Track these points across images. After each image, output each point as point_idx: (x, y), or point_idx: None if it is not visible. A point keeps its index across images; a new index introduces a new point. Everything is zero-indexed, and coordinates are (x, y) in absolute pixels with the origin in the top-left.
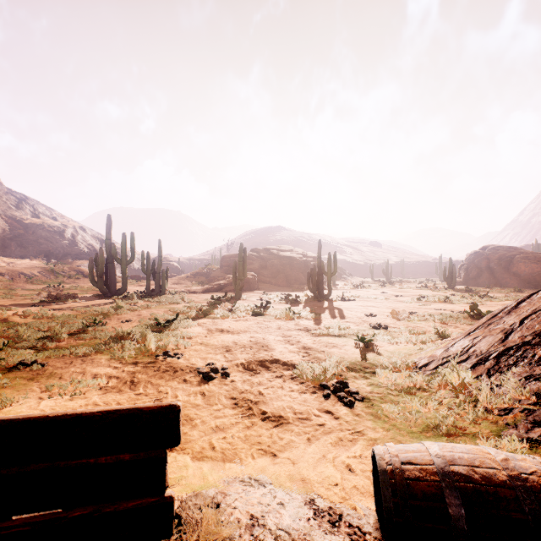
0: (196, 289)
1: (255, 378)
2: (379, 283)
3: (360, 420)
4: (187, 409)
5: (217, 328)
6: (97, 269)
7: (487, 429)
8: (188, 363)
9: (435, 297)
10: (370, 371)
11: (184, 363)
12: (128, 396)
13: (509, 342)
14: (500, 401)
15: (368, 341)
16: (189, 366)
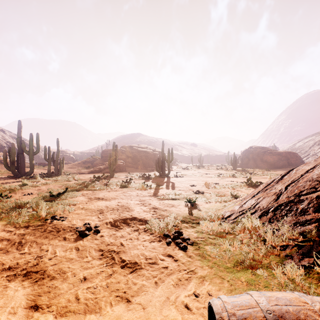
0: (84, 171)
1: (119, 232)
2: (196, 167)
3: (192, 261)
4: (62, 263)
5: (95, 197)
6: (10, 158)
7: (274, 261)
8: (69, 224)
9: (227, 174)
10: (196, 222)
11: (67, 224)
12: (12, 256)
13: (280, 201)
14: (280, 240)
15: (193, 202)
16: (70, 226)
